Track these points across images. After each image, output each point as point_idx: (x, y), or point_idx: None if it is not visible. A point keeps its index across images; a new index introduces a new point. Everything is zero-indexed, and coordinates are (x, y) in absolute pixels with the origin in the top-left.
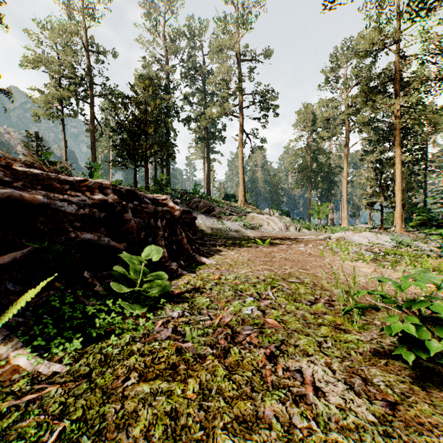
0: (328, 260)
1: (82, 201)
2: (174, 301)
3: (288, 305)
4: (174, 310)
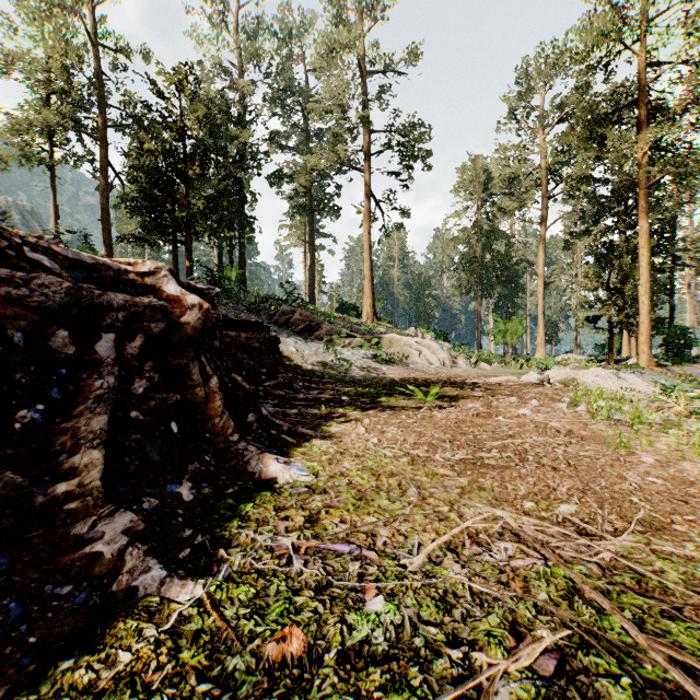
0: (652, 460)
1: None
2: None
3: None
4: None
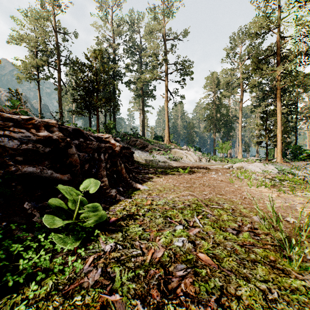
0: (237, 186)
1: (26, 137)
2: (109, 229)
3: (216, 235)
4: (107, 242)
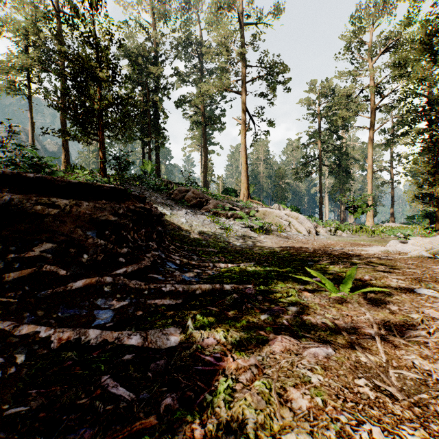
0: None
1: None
2: None
3: None
4: None
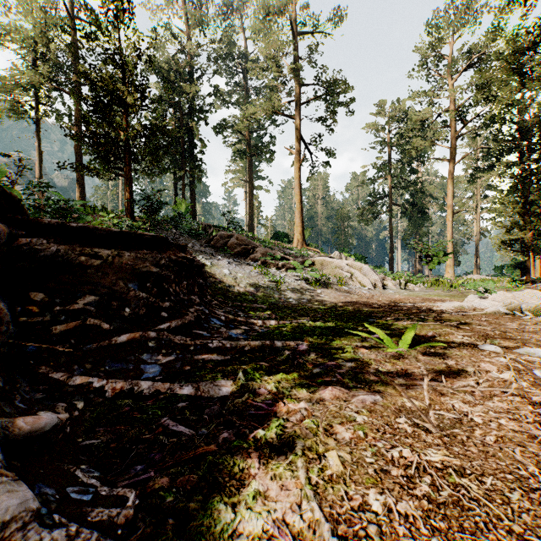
0: None
1: None
2: None
3: None
4: None
